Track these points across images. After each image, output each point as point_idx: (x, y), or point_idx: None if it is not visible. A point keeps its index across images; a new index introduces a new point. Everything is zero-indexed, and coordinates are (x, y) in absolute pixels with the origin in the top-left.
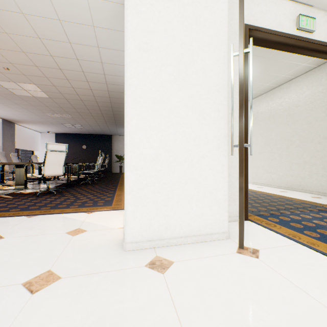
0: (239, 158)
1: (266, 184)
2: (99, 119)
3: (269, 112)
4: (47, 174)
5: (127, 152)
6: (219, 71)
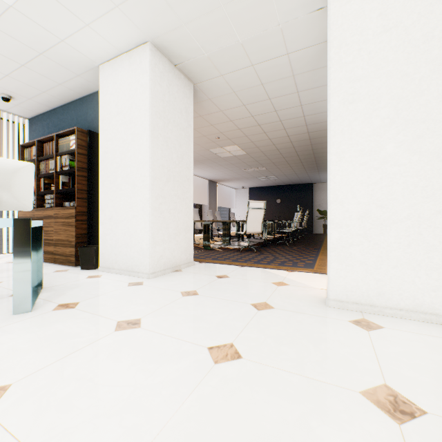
0: None
1: None
2: (296, 166)
3: None
4: (248, 232)
5: (330, 209)
6: None
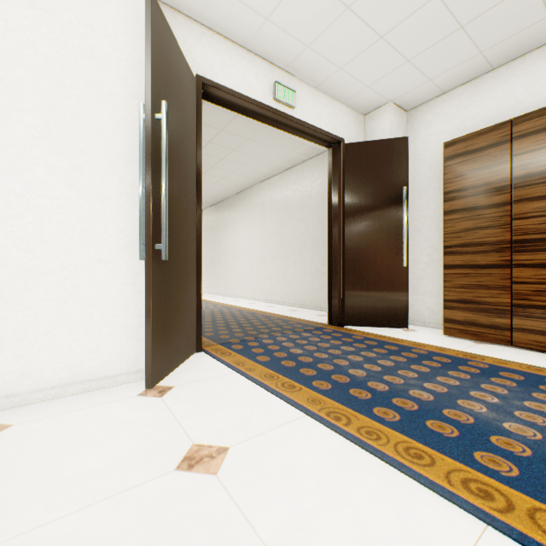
0: (147, 264)
1: (281, 302)
2: None
3: (283, 201)
4: None
5: None
6: (130, 137)
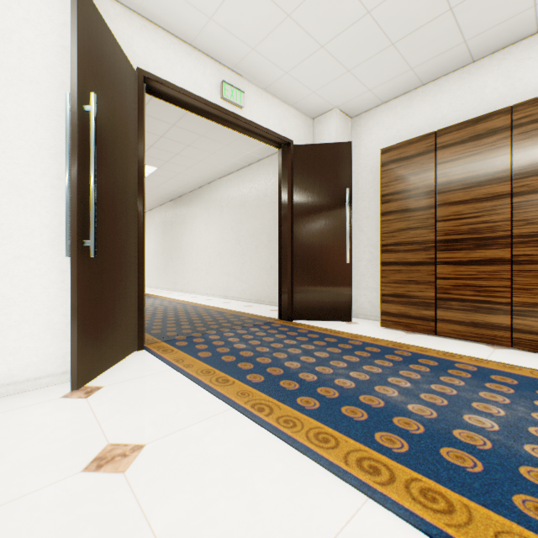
0: (73, 261)
1: (238, 298)
2: None
3: (240, 199)
4: None
5: None
6: (56, 128)
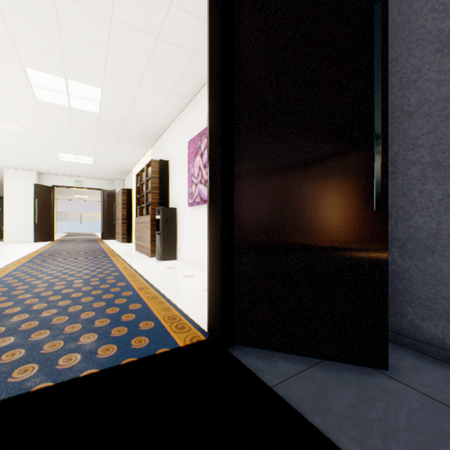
0: (34, 224)
1: None
2: None
3: None
4: None
5: (5, 222)
6: (33, 204)
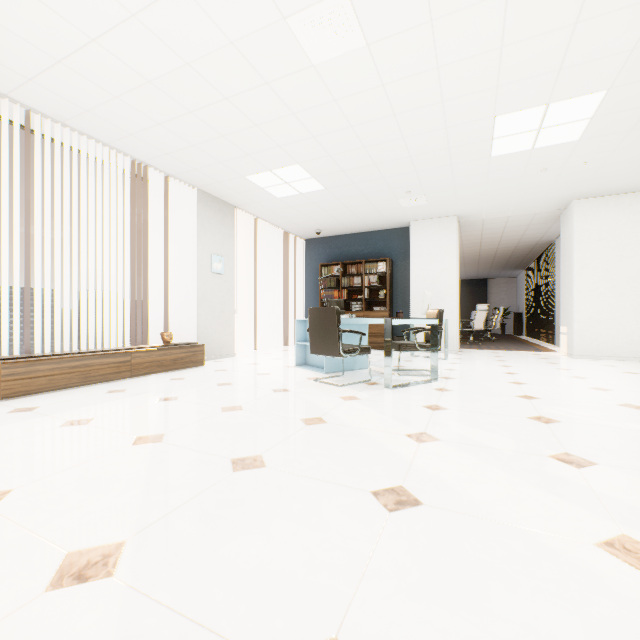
0: None
1: None
2: (484, 266)
3: None
4: (474, 328)
5: (573, 315)
6: (634, 270)
